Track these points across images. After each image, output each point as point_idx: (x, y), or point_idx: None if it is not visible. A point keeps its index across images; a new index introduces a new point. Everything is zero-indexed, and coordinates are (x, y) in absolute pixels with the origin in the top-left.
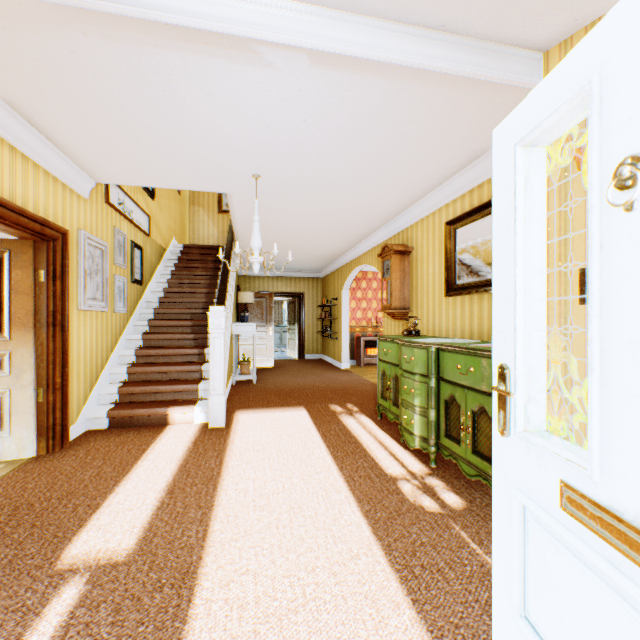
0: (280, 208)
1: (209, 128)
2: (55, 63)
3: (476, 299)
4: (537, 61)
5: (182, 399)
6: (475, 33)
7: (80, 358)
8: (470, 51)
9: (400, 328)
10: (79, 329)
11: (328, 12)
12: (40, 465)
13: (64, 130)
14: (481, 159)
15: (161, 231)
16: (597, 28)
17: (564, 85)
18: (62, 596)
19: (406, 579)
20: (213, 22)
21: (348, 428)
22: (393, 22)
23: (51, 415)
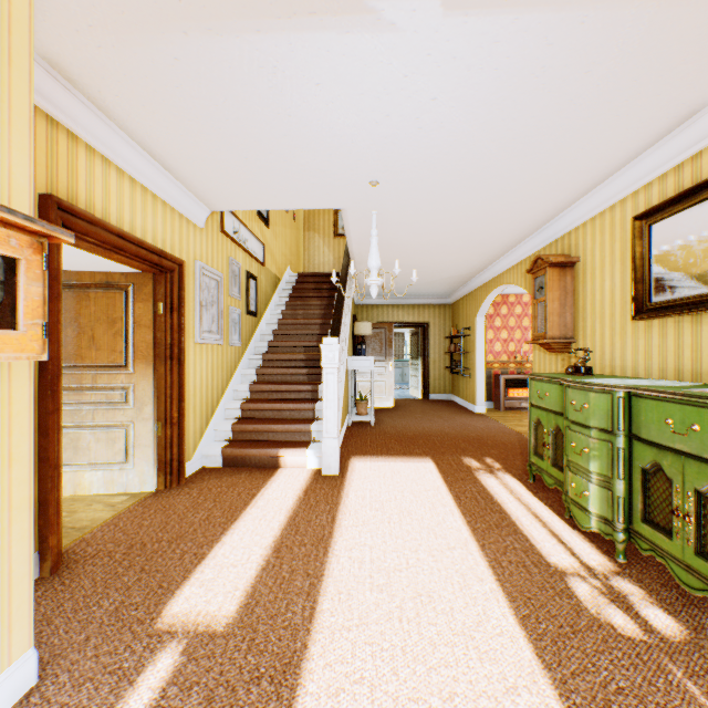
0: (401, 221)
1: (319, 129)
2: (161, 77)
3: (688, 322)
4: None
5: (294, 440)
6: None
7: (196, 392)
8: None
9: (558, 364)
10: (195, 363)
11: None
12: (157, 501)
13: (177, 155)
14: (699, 115)
15: (276, 260)
16: None
17: None
18: (157, 665)
19: None
20: None
21: (488, 491)
22: None
23: (168, 450)
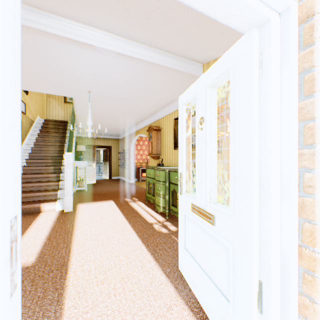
0: (101, 106)
1: (67, 70)
2: None
3: None
4: (200, 66)
5: (48, 199)
6: (179, 55)
7: None
8: (177, 60)
9: (156, 163)
10: None
11: (124, 39)
12: None
13: None
14: None
15: (31, 111)
16: (197, 81)
17: (192, 92)
18: None
19: (153, 253)
20: (76, 37)
21: (133, 207)
22: (149, 46)
23: None
